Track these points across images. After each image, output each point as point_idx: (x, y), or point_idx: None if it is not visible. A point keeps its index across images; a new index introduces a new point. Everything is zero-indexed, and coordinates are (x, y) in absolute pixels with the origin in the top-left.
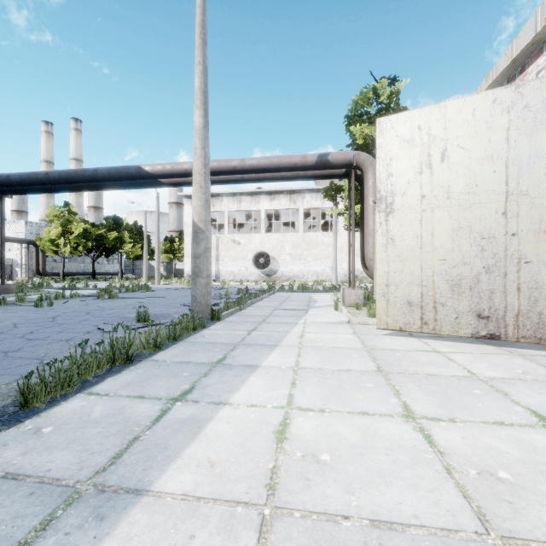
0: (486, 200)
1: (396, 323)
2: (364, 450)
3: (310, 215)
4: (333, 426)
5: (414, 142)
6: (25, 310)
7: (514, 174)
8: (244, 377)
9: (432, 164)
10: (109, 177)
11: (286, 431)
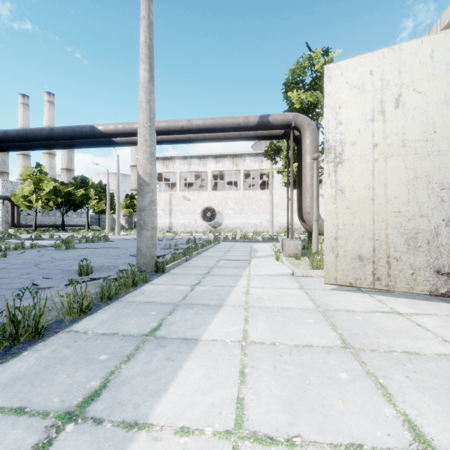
0: (446, 148)
1: (345, 278)
2: None
3: (249, 176)
4: None
5: (365, 88)
6: None
7: None
8: (178, 362)
9: (386, 110)
10: (65, 136)
11: None
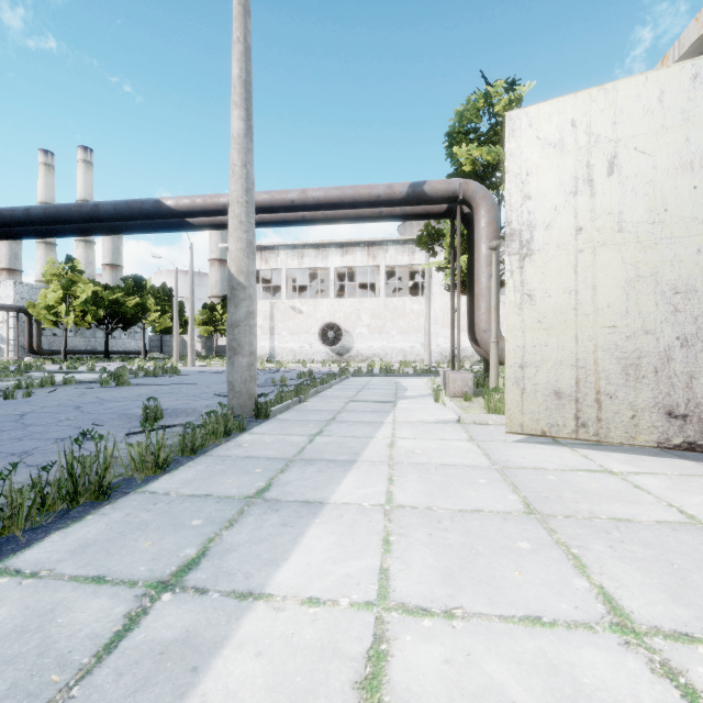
0: (682, 233)
1: (536, 425)
2: None
3: (394, 275)
4: (479, 661)
5: (564, 145)
6: None
7: None
8: (298, 528)
9: (594, 179)
10: (116, 215)
11: (381, 680)
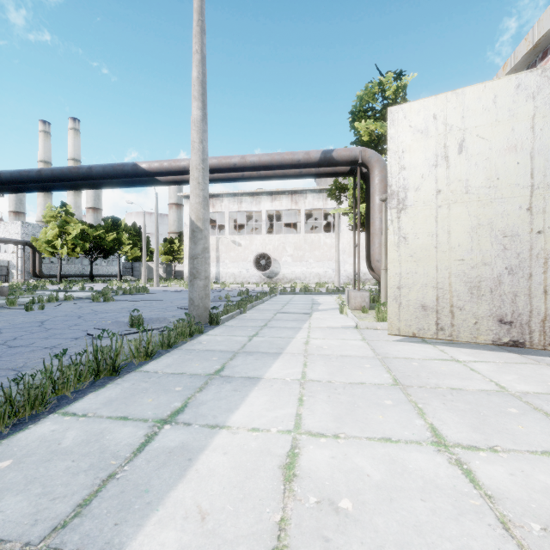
0: (509, 195)
1: (409, 329)
2: (393, 494)
3: (311, 216)
4: (351, 457)
5: (428, 132)
6: (14, 313)
7: (540, 166)
8: (244, 392)
9: (449, 156)
10: (104, 175)
11: (295, 465)
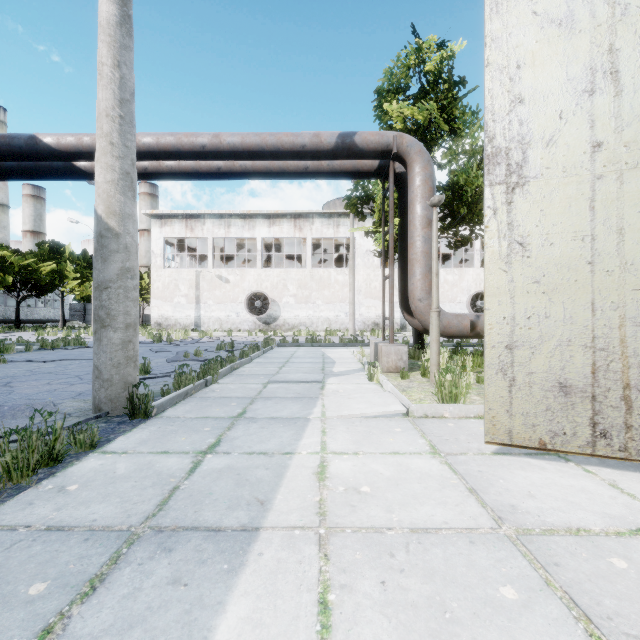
0: None
1: (531, 432)
2: None
3: (319, 248)
4: None
5: (574, 22)
6: None
7: None
8: None
9: (621, 69)
10: None
11: None
